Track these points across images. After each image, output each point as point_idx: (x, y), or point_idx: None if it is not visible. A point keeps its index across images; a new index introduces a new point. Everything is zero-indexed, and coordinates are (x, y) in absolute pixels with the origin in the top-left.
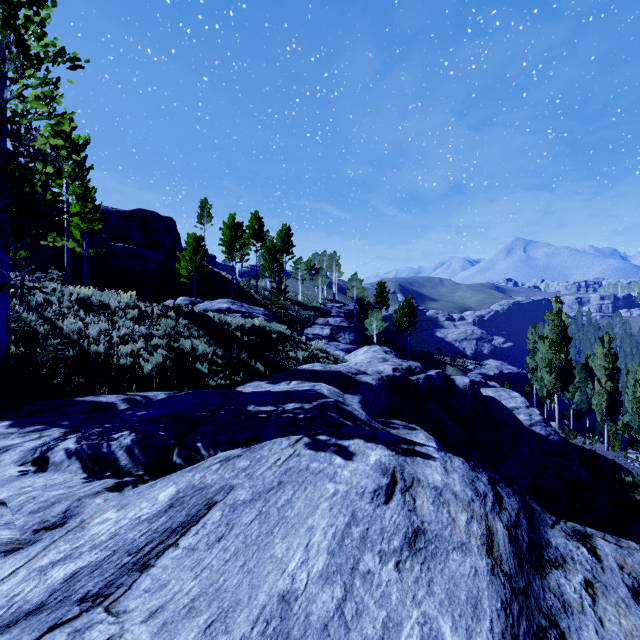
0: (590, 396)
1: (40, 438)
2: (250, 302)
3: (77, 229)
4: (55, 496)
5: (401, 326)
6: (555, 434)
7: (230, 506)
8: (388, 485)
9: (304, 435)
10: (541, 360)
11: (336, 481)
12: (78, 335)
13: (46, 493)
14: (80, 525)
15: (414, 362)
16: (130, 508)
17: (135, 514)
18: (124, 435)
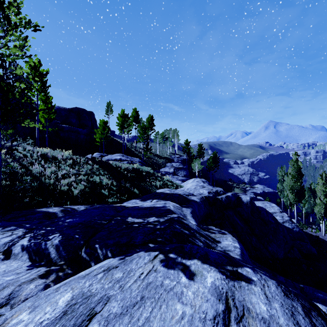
0: (312, 205)
1: (11, 235)
2: (132, 155)
3: (42, 118)
4: (7, 281)
5: (211, 167)
6: (297, 227)
7: (105, 319)
8: (224, 312)
9: (159, 252)
10: (286, 186)
11: (183, 302)
12: (39, 174)
13: (2, 278)
14: (2, 324)
15: (219, 188)
16: (38, 311)
17: (39, 318)
18: (55, 237)
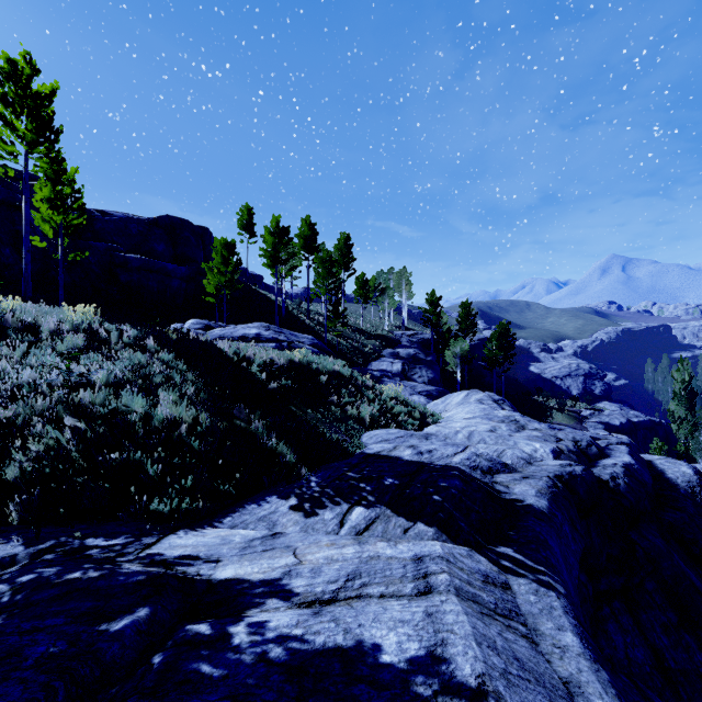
0: None
1: None
2: (299, 329)
3: (47, 223)
4: None
5: (494, 360)
6: None
7: None
8: None
9: None
10: None
11: None
12: None
13: None
14: None
15: (574, 430)
16: None
17: None
18: None
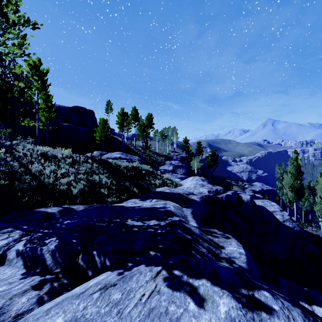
0: (311, 202)
1: (7, 238)
2: (131, 153)
3: (43, 116)
4: None
5: (209, 165)
6: (297, 226)
7: None
8: None
9: (162, 267)
10: (285, 184)
11: None
12: (39, 173)
13: None
14: None
15: (219, 187)
16: None
17: None
18: (52, 241)
